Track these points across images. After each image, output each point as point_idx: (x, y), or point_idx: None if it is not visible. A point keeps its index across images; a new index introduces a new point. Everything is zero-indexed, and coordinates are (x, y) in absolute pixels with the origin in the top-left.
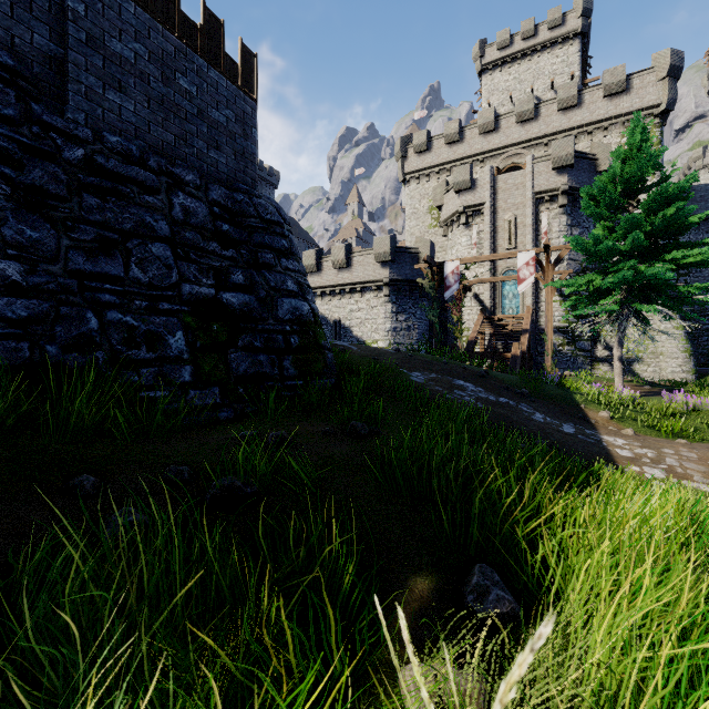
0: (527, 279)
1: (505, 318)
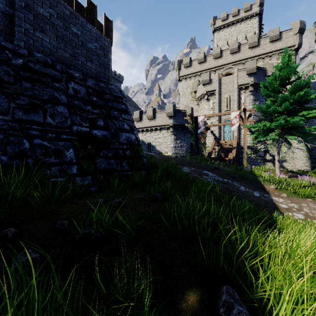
0: (235, 124)
1: (225, 142)
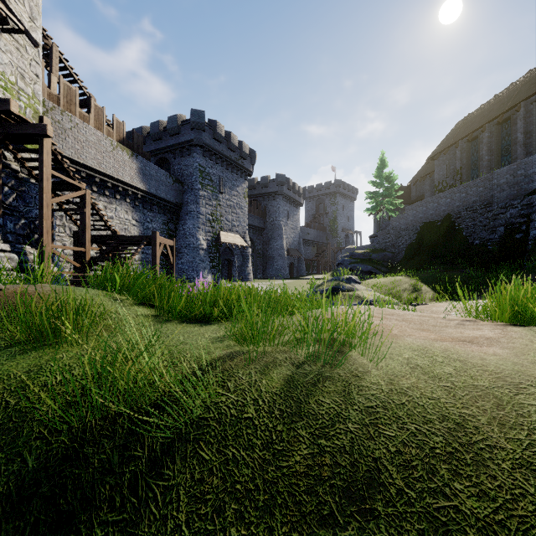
0: None
1: None
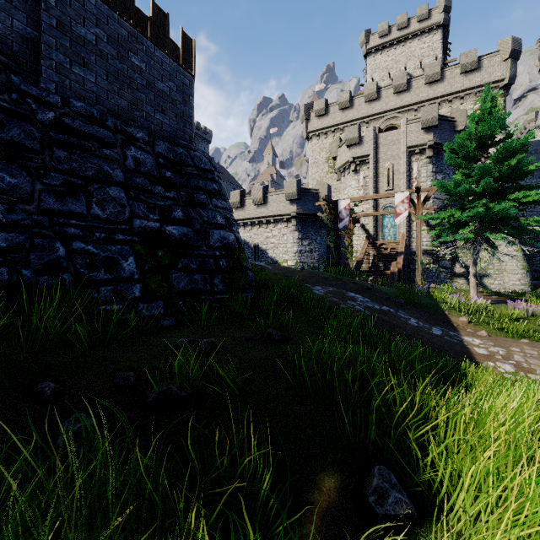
0: (403, 214)
1: (385, 243)
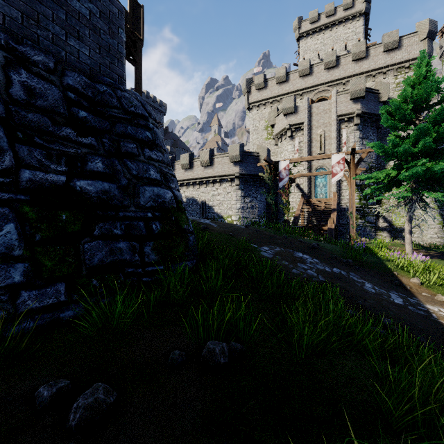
0: (338, 173)
1: (319, 201)
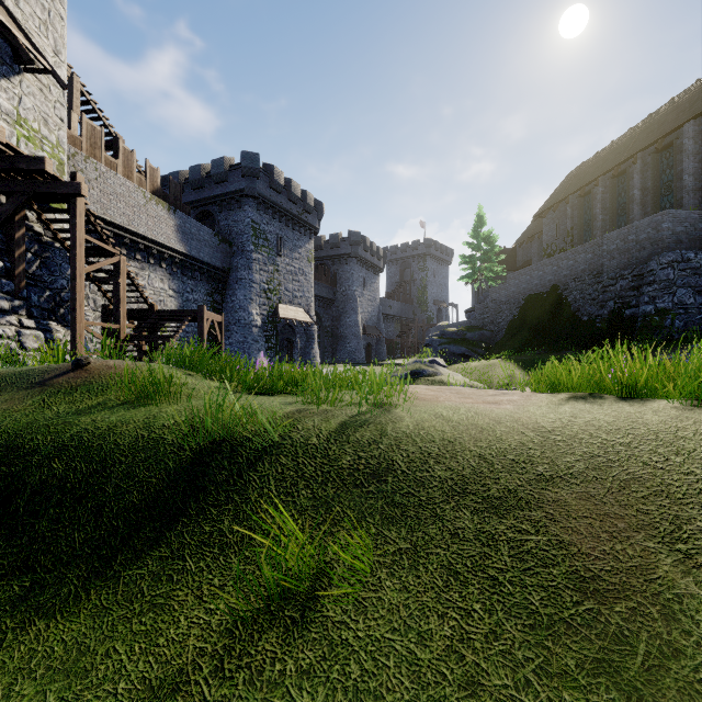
0: None
1: None
